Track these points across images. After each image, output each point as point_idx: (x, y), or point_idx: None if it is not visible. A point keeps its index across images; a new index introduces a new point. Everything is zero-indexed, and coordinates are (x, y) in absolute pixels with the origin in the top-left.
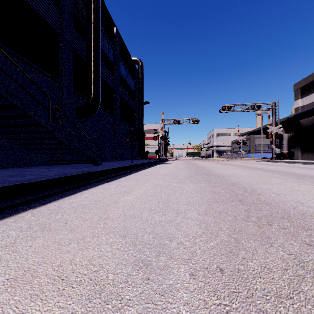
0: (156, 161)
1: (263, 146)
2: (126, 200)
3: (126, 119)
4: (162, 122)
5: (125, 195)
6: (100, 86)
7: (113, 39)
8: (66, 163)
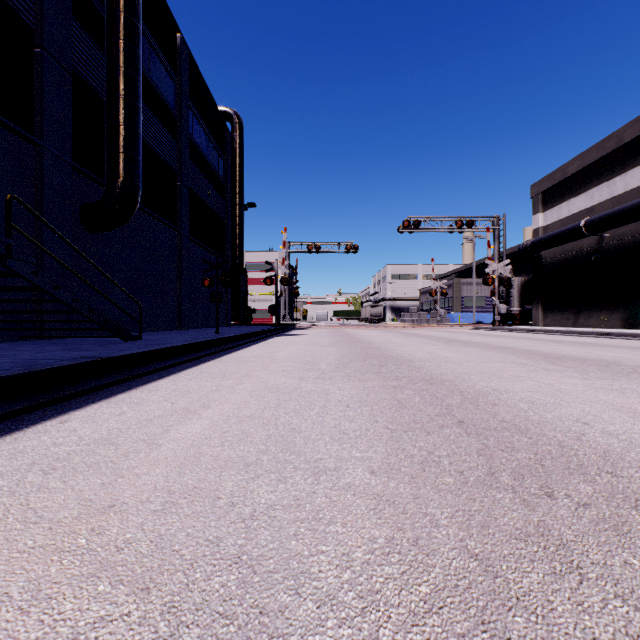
0: (270, 330)
1: (477, 301)
2: (184, 437)
3: (205, 239)
4: (284, 248)
5: (185, 420)
6: (140, 159)
7: (173, 59)
8: (53, 335)
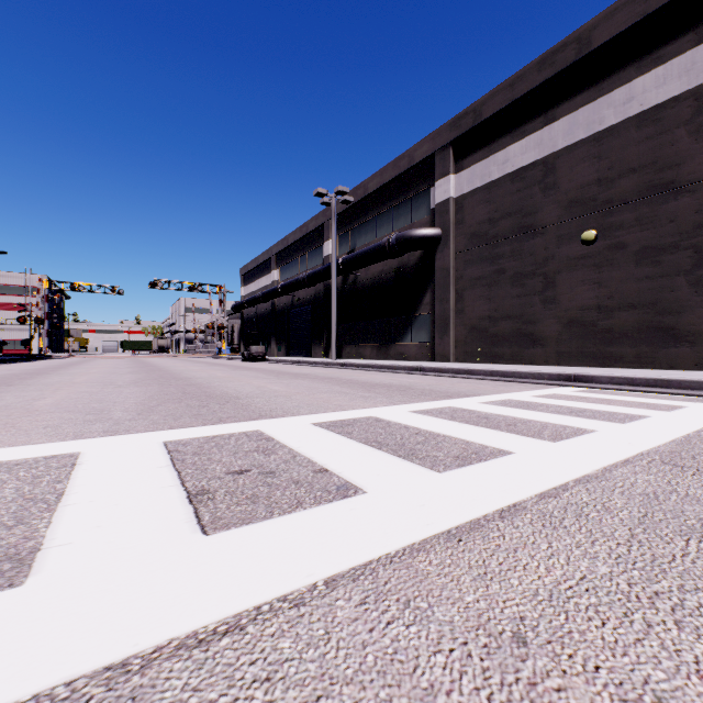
0: (23, 358)
1: None
2: None
3: None
4: (39, 294)
5: None
6: None
7: None
8: None
